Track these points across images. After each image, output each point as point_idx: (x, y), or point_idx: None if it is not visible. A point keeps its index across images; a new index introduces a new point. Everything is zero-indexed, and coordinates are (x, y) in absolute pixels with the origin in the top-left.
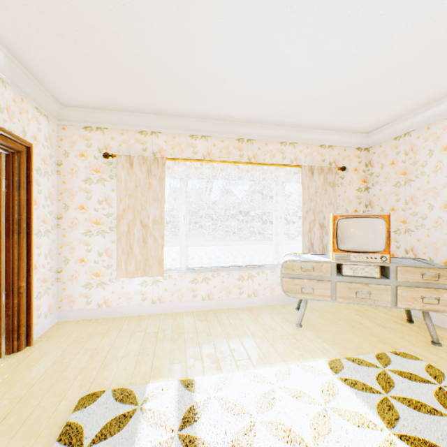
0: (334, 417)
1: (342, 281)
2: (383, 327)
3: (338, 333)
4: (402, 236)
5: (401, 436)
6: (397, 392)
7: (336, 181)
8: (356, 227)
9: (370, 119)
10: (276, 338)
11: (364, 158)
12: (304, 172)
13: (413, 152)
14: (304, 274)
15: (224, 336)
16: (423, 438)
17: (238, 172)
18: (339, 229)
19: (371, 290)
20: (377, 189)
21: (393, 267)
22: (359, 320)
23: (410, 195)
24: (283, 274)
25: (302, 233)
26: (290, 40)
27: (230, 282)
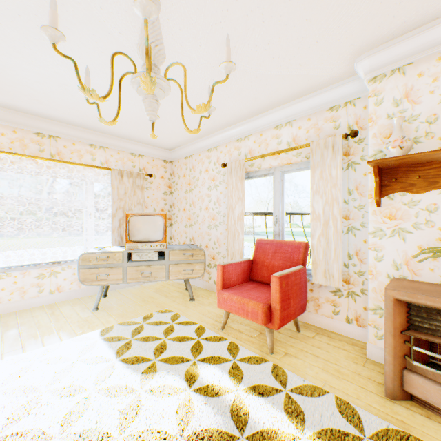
0: (80, 365)
1: (132, 266)
2: (167, 296)
3: (128, 308)
4: (189, 229)
5: (124, 360)
6: (141, 335)
7: (144, 185)
8: (143, 223)
9: (166, 140)
10: (65, 324)
11: (169, 169)
12: (114, 175)
13: (193, 170)
14: (101, 264)
15: (1, 336)
16: (138, 356)
17: (38, 167)
18: (130, 224)
19: (153, 270)
20: (177, 194)
21: (168, 251)
22: (153, 295)
23: (192, 200)
24: (81, 266)
25: (113, 229)
26: (59, 64)
27: (27, 282)
